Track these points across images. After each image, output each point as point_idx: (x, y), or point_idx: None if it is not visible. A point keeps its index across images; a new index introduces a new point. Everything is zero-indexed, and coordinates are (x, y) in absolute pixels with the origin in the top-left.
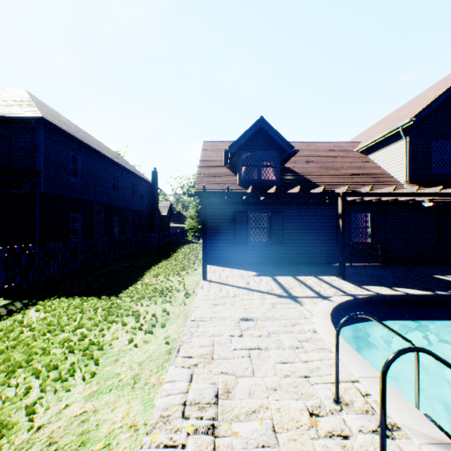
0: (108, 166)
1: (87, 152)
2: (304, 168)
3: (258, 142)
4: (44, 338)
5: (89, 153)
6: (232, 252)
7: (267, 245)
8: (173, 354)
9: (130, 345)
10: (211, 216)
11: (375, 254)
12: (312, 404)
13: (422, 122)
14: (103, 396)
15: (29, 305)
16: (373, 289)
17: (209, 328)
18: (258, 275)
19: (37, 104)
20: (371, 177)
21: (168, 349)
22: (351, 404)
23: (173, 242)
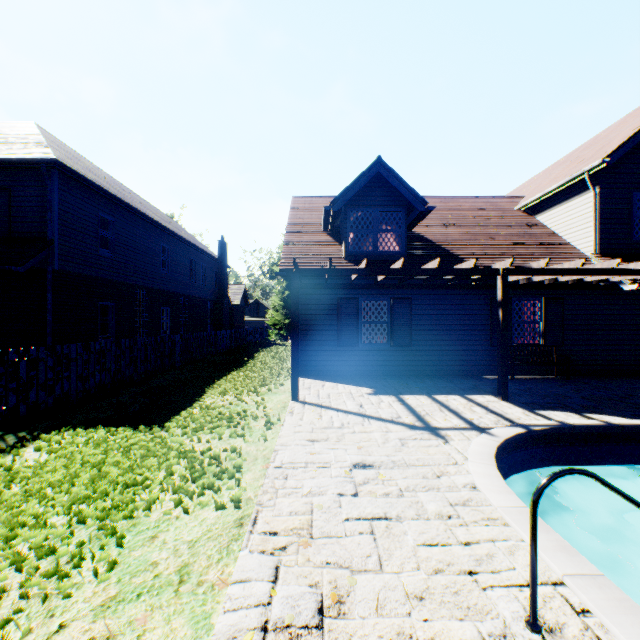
0: (155, 234)
1: (124, 213)
2: (442, 234)
3: (374, 196)
4: (40, 497)
5: (127, 215)
6: (335, 359)
7: (387, 348)
8: (246, 527)
9: (176, 510)
10: (305, 305)
11: (548, 362)
12: (489, 629)
13: (619, 164)
14: (126, 608)
15: (26, 440)
16: (553, 417)
17: (304, 480)
18: (376, 394)
19: (51, 143)
20: (541, 248)
21: (239, 518)
22: (558, 630)
23: (248, 344)
